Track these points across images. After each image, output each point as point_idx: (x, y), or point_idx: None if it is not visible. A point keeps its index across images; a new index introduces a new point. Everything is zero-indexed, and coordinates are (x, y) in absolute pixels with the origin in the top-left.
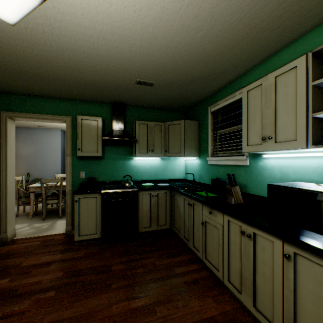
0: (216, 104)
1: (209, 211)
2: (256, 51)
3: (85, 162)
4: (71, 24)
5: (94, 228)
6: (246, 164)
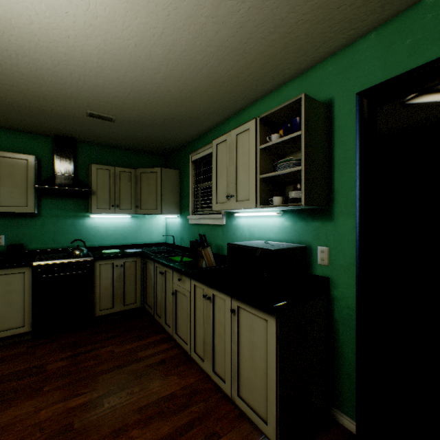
0: (197, 152)
1: (178, 278)
2: (226, 103)
3: (5, 221)
4: None
5: (20, 318)
6: (222, 223)
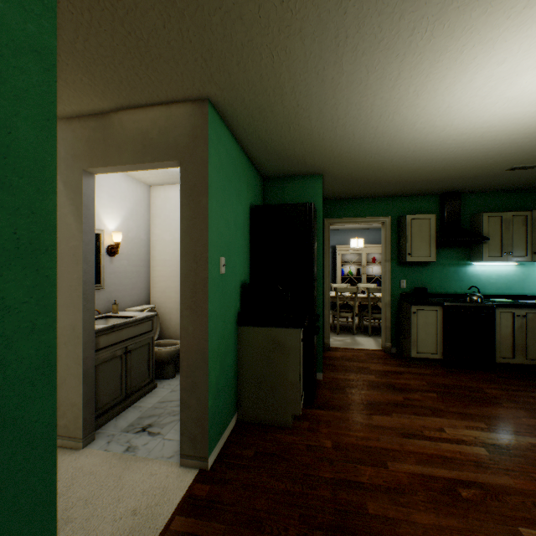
0: None
1: None
2: None
3: (405, 269)
4: (483, 141)
5: (433, 346)
6: None
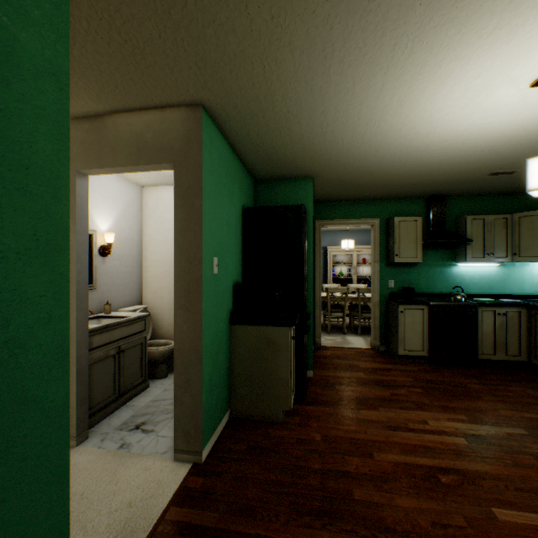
0: None
1: None
2: None
3: (393, 269)
4: (464, 148)
5: (419, 344)
6: None
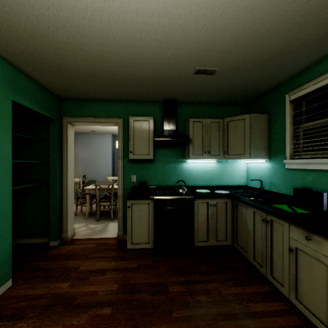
0: (300, 88)
1: (305, 236)
2: None
3: (136, 165)
4: (131, 1)
5: (146, 237)
6: None
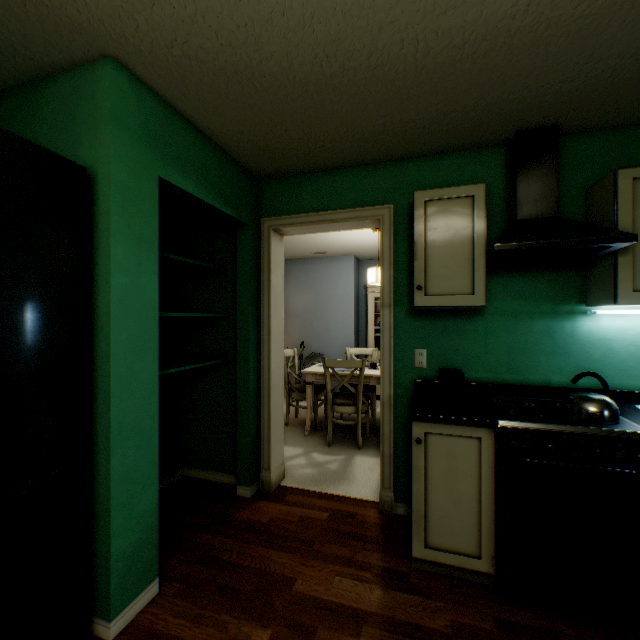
0: None
1: None
2: None
3: (427, 323)
4: None
5: (470, 536)
6: None
